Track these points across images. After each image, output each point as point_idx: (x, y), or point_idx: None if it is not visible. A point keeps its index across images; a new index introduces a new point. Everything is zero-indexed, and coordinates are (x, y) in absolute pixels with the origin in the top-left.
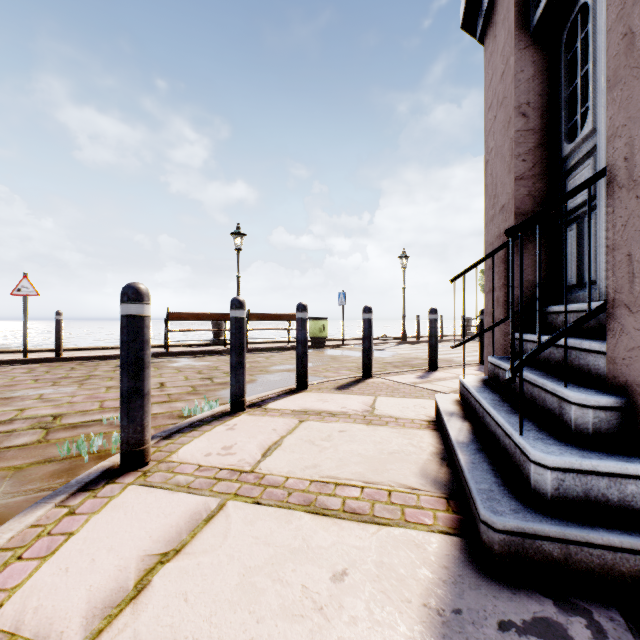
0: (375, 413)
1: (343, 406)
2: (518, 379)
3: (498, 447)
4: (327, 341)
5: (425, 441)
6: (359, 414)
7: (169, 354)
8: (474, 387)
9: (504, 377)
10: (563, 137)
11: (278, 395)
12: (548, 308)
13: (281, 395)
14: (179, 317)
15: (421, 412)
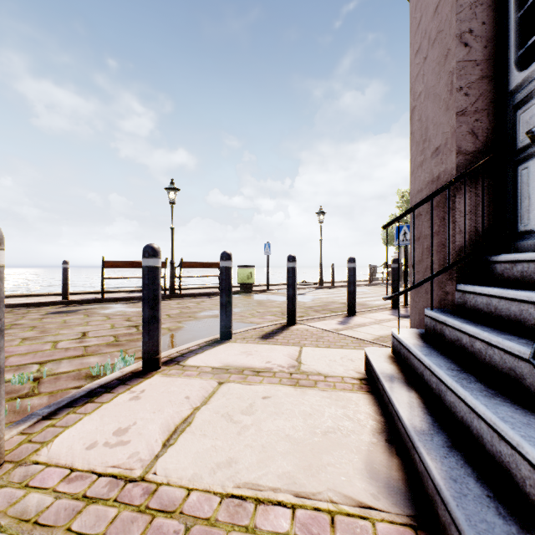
0: (302, 369)
1: (268, 360)
2: (482, 344)
3: (478, 446)
4: (254, 286)
5: (362, 410)
6: (285, 371)
7: (104, 300)
8: (416, 347)
9: (454, 337)
10: (513, 65)
11: (200, 347)
12: (497, 257)
13: (203, 347)
14: (114, 265)
15: (350, 366)
